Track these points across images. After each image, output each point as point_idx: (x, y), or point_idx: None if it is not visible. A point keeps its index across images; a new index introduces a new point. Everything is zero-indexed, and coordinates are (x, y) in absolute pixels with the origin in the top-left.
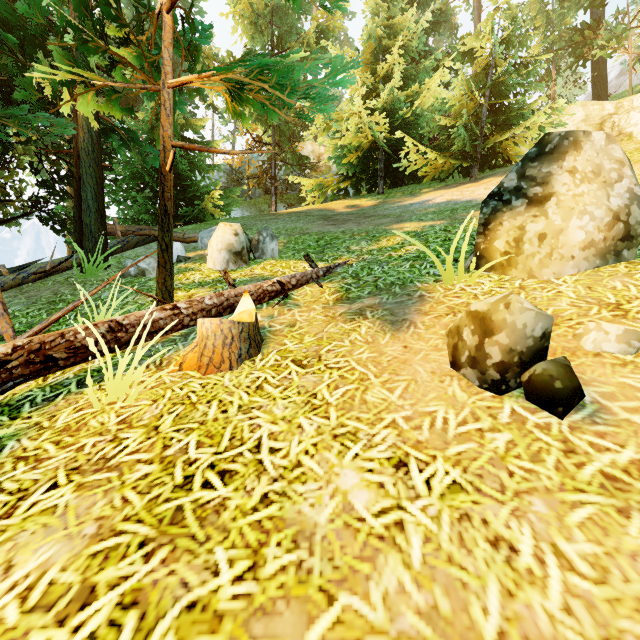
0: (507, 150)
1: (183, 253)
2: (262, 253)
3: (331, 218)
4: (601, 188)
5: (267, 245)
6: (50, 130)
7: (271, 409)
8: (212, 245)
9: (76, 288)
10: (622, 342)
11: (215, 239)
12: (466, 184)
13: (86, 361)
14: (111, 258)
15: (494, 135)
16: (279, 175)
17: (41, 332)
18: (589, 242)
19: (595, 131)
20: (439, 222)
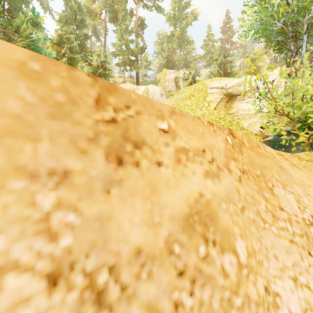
0: None
1: None
2: None
3: None
4: None
5: None
6: None
7: None
8: None
9: None
10: None
11: None
12: None
13: None
14: None
15: None
16: None
17: None
18: None
19: None
20: None
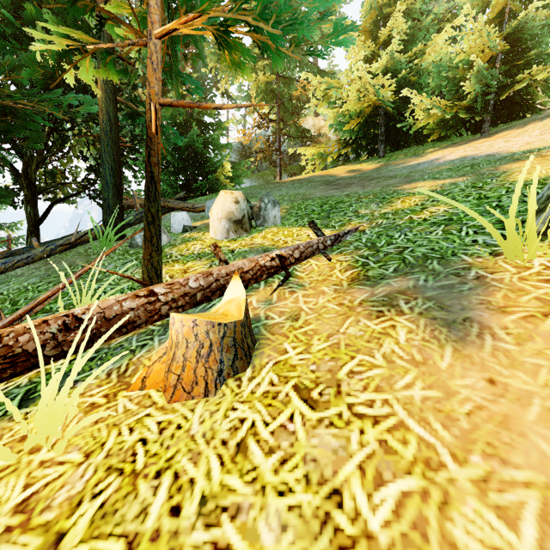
0: (527, 99)
1: (189, 222)
2: (264, 220)
3: (333, 183)
4: None
5: (269, 212)
6: (78, 116)
7: (255, 524)
8: (213, 214)
9: (89, 259)
10: None
11: (216, 208)
12: (478, 140)
13: (32, 369)
14: (130, 229)
15: (511, 85)
16: (283, 149)
17: (34, 311)
18: None
19: None
20: (461, 179)
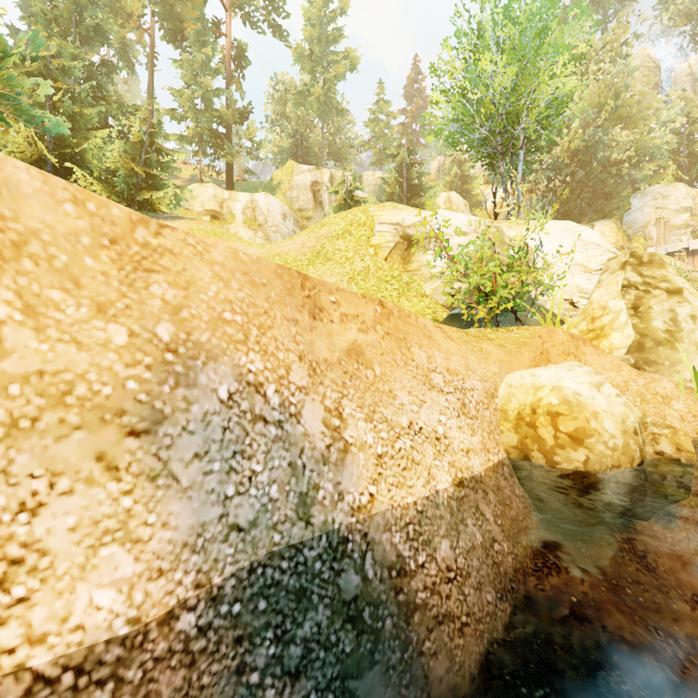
0: (154, 204)
1: None
2: None
3: None
4: None
5: None
6: None
7: None
8: None
9: None
10: None
11: None
12: None
13: None
14: None
15: (146, 191)
16: None
17: None
18: None
19: None
20: None
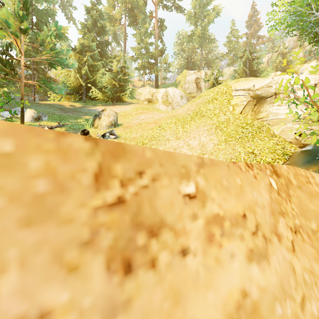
0: (122, 98)
1: (10, 115)
2: (42, 119)
3: (63, 109)
4: (108, 117)
5: (44, 117)
6: None
7: None
8: (26, 115)
9: None
10: (99, 135)
11: (27, 114)
12: (111, 106)
13: None
14: None
15: (119, 93)
16: None
17: None
18: (107, 125)
19: (108, 109)
20: None
